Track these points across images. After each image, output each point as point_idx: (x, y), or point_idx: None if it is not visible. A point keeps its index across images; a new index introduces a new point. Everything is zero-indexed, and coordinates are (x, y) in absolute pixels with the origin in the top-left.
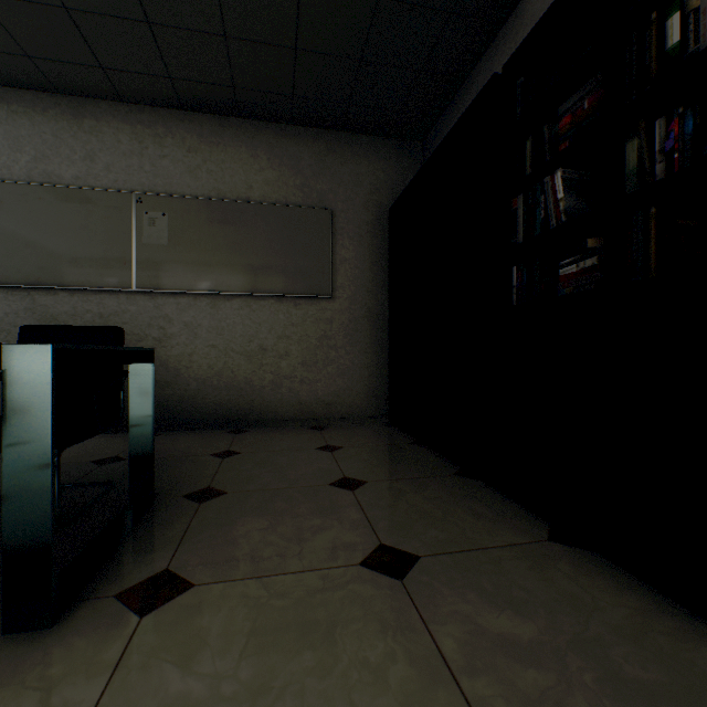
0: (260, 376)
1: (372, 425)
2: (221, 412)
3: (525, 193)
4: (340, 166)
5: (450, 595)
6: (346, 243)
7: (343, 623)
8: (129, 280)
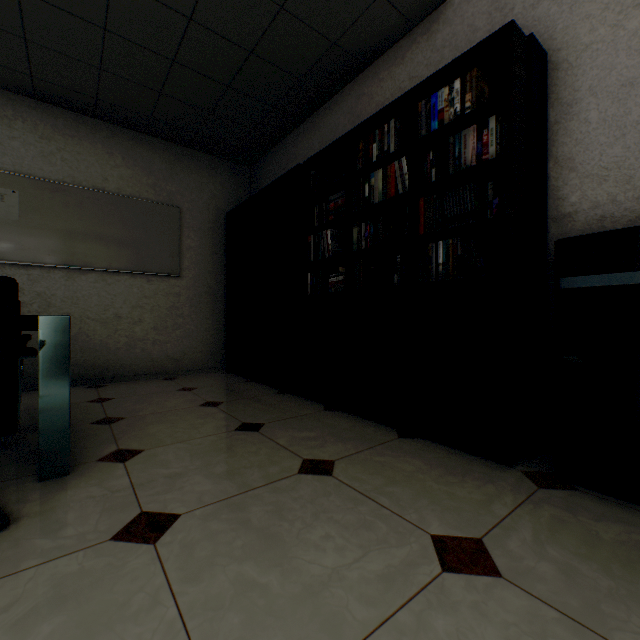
0: (115, 339)
1: (214, 374)
2: (77, 372)
3: (314, 235)
4: (187, 174)
5: (281, 431)
6: (192, 235)
7: (235, 446)
8: None
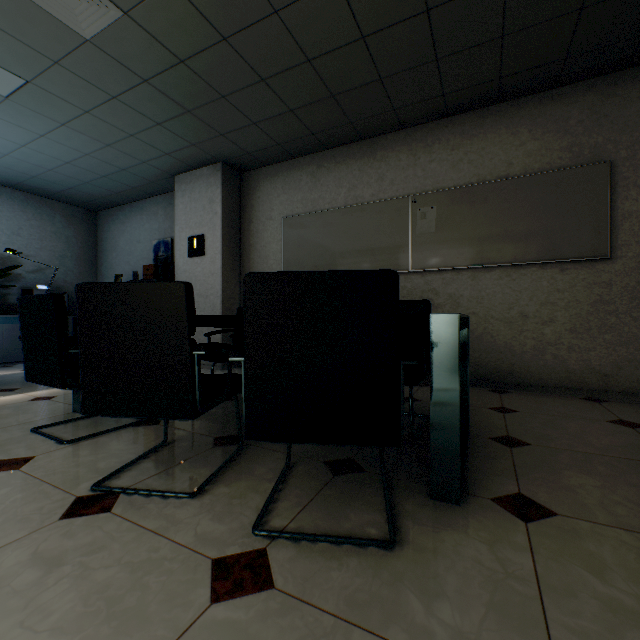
0: (519, 341)
1: None
2: (480, 372)
3: None
4: (622, 109)
5: None
6: (631, 194)
7: None
8: (406, 263)
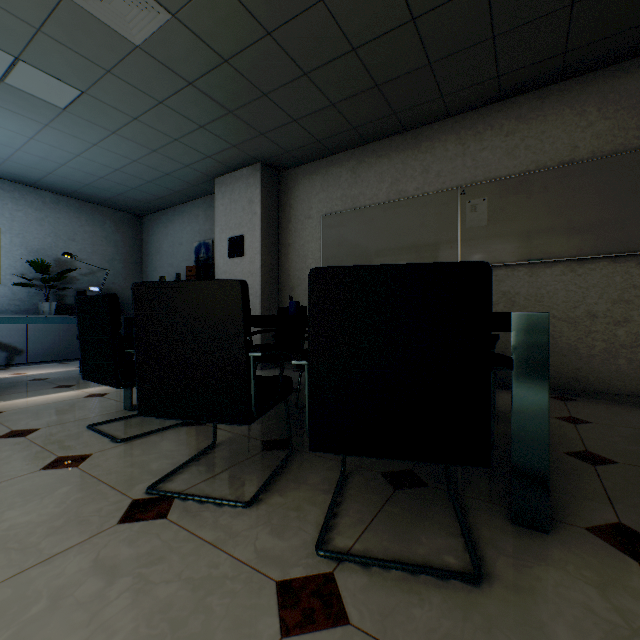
0: (586, 343)
1: None
2: None
3: None
4: None
5: None
6: None
7: None
8: (454, 260)
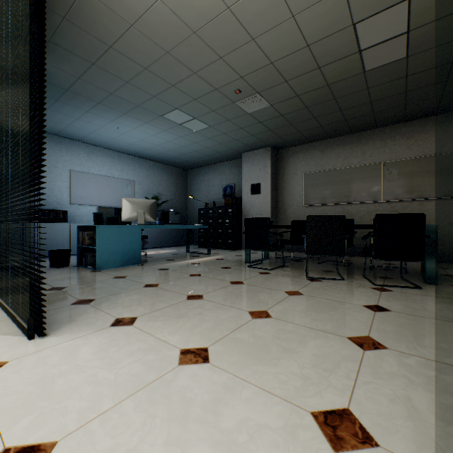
0: (448, 237)
1: None
2: None
3: None
4: None
5: None
6: None
7: None
8: (379, 197)
